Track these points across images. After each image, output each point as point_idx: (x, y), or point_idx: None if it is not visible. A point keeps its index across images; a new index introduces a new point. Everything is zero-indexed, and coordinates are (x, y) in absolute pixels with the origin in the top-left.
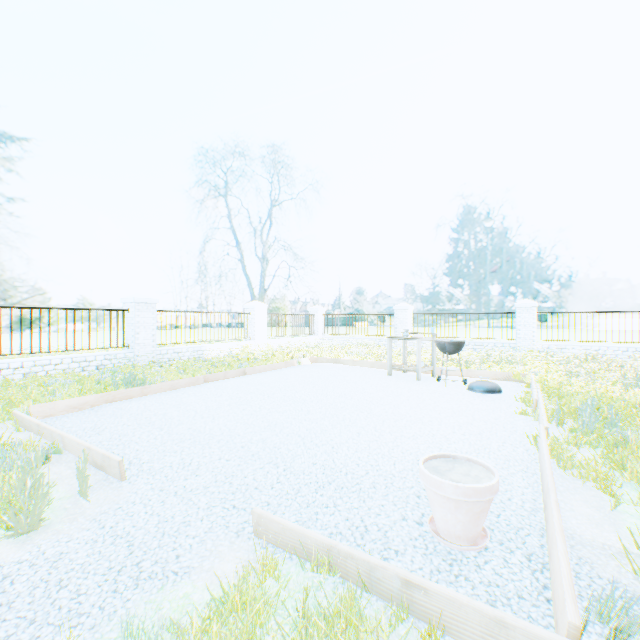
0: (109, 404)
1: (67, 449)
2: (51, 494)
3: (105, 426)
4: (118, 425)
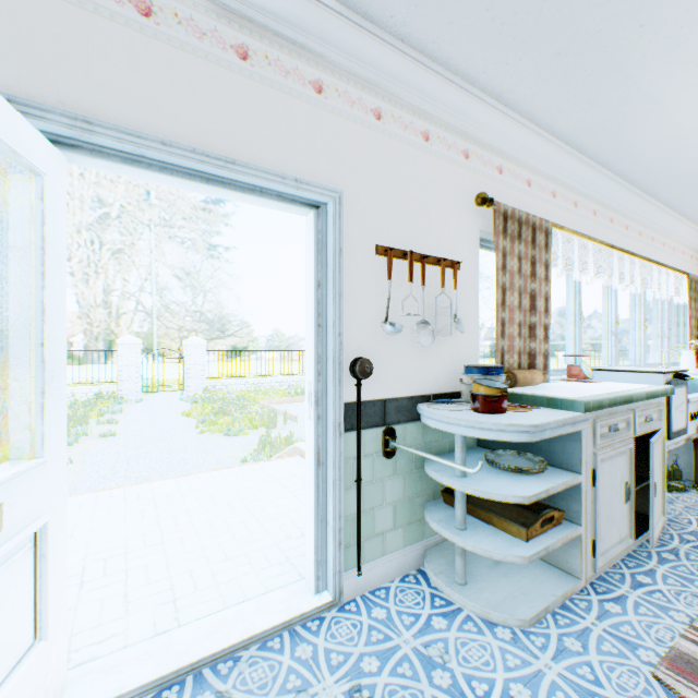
0: (294, 402)
1: (279, 414)
2: (277, 420)
3: (292, 409)
4: (297, 409)
